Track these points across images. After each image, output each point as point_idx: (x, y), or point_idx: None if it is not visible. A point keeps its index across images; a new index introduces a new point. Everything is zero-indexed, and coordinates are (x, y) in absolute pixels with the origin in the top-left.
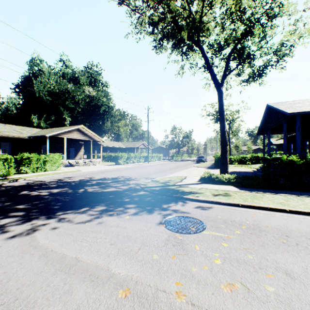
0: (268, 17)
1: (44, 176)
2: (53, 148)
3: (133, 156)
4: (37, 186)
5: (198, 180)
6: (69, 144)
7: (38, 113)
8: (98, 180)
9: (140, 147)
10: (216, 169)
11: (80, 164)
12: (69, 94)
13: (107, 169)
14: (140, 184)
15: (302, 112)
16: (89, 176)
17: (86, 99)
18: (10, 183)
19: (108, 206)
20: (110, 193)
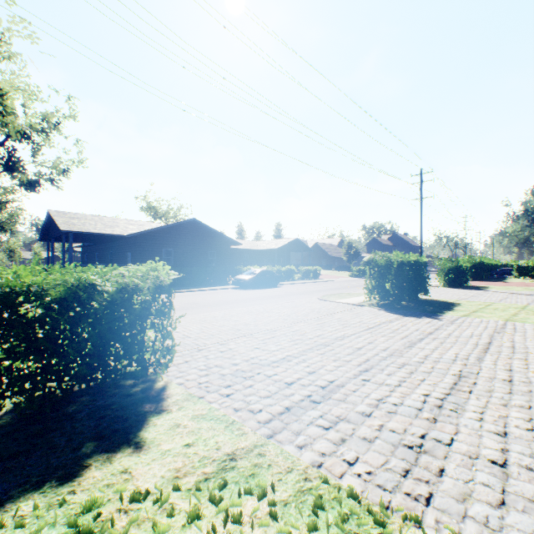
0: (44, 133)
1: None
2: None
3: None
4: None
5: None
6: None
7: None
8: None
9: None
10: None
11: None
12: None
13: None
14: None
15: (74, 231)
16: None
17: None
18: None
19: None
20: None
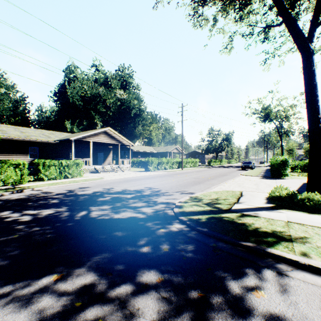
0: None
1: (57, 185)
2: (81, 153)
3: (165, 162)
4: (34, 201)
5: (266, 200)
6: (97, 149)
7: (71, 119)
8: (115, 193)
9: (173, 152)
10: (277, 179)
11: (106, 170)
12: (100, 98)
13: (134, 177)
14: (172, 204)
15: None
16: (109, 186)
17: (117, 102)
18: (11, 194)
19: (99, 273)
20: (121, 223)
